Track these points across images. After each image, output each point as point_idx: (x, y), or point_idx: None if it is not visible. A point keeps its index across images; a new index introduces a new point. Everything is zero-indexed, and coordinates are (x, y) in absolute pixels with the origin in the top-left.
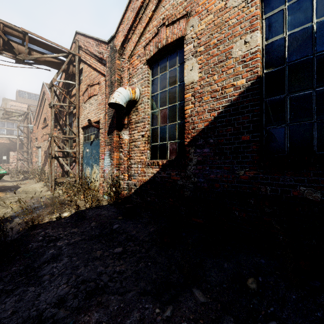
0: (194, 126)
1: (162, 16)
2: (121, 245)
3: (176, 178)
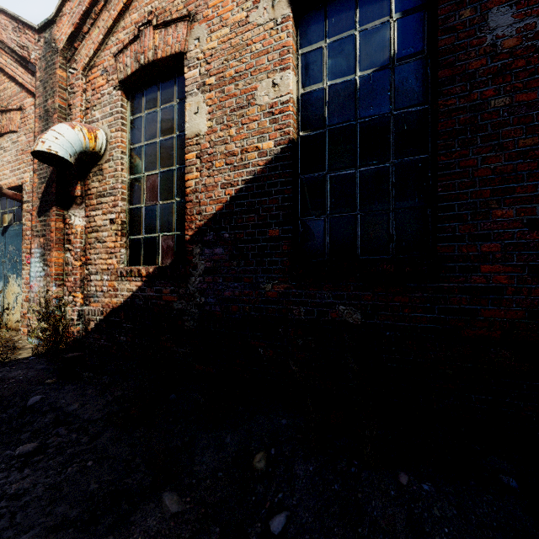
0: (201, 209)
1: (148, 7)
2: (38, 437)
3: (171, 298)
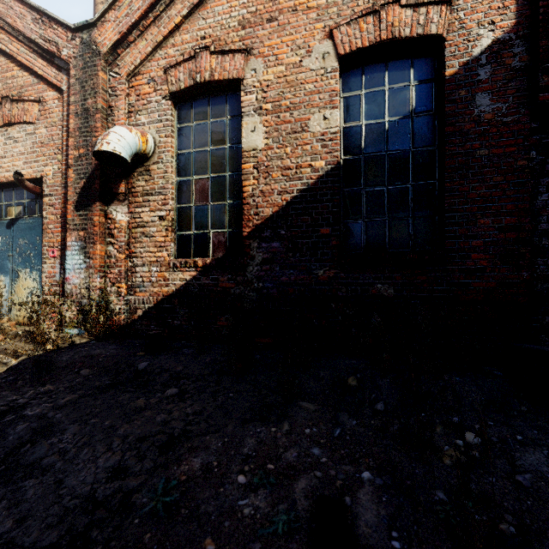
0: (258, 210)
1: (201, 32)
2: (171, 387)
3: (228, 285)
